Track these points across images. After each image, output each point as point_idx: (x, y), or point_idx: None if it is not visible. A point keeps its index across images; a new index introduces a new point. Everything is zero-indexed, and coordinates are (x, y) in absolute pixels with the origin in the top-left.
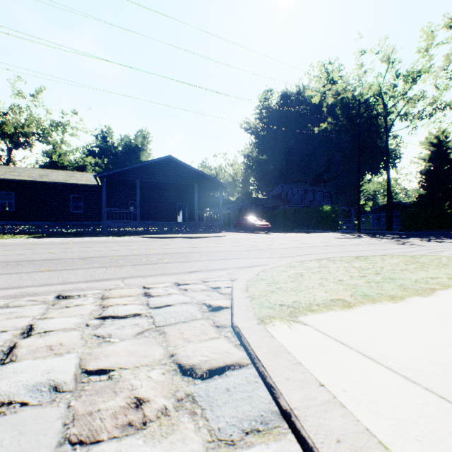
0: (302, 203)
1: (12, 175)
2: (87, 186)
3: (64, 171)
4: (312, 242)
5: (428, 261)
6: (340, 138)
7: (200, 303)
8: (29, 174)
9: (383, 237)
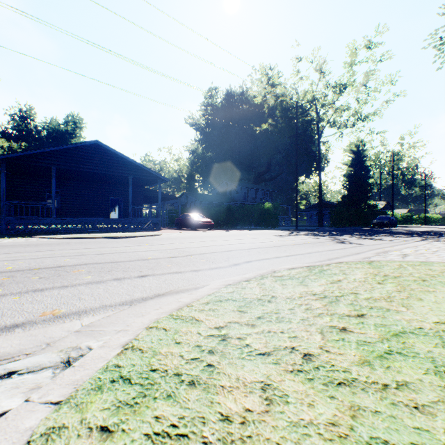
0: (245, 201)
1: None
2: None
3: None
4: (254, 242)
5: (397, 273)
6: (279, 141)
7: None
8: None
9: (320, 234)
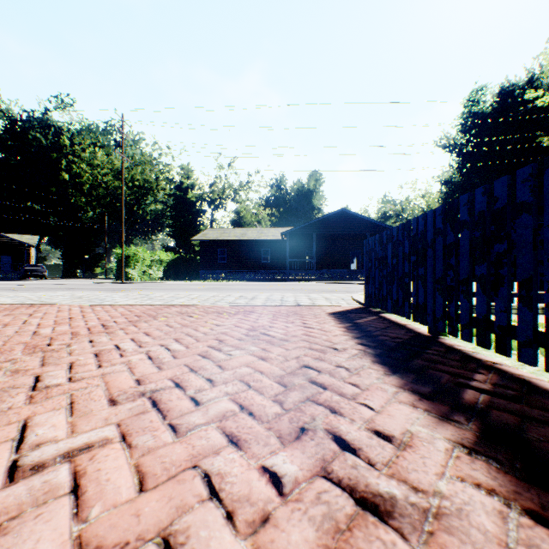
0: None
1: (225, 236)
2: (273, 240)
3: (255, 229)
4: None
5: None
6: None
7: (346, 295)
8: (234, 234)
9: None
